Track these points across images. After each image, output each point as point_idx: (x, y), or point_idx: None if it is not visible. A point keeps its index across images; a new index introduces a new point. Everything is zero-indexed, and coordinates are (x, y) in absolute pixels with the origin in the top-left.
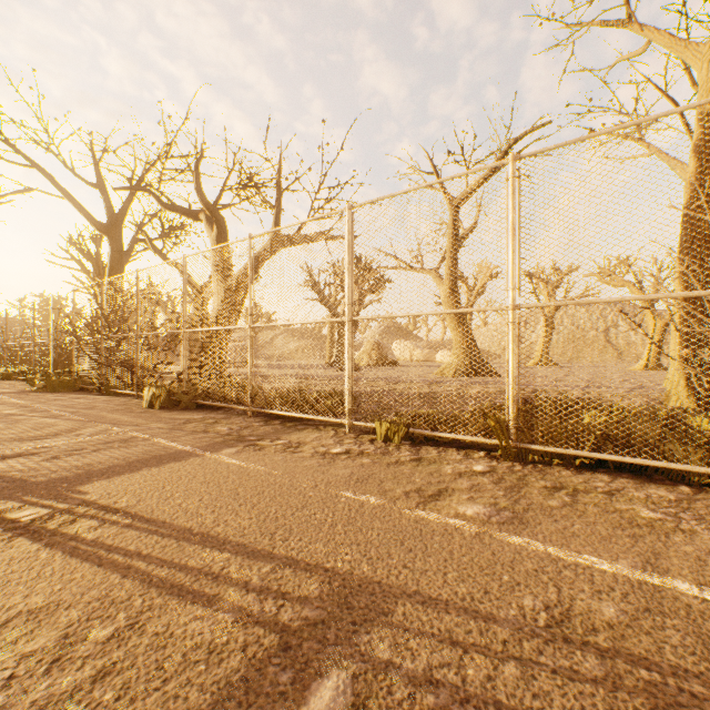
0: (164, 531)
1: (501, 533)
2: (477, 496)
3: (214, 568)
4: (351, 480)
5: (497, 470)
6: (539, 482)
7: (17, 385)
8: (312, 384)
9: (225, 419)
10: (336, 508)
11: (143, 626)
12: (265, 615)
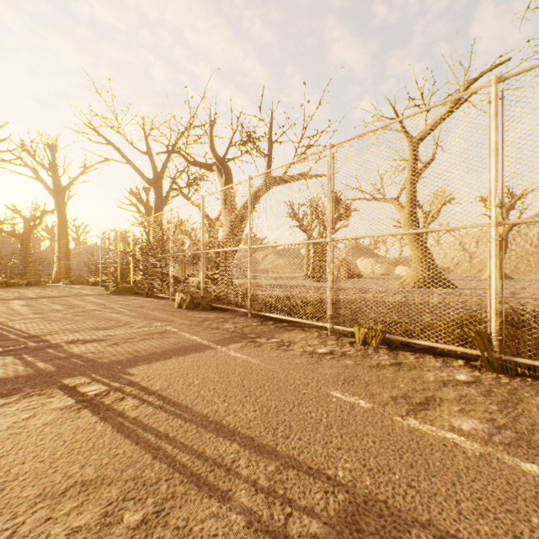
0: (186, 416)
1: (510, 457)
2: (469, 409)
3: (226, 460)
4: (338, 381)
5: (482, 381)
6: (535, 398)
7: (99, 289)
8: (298, 293)
9: (231, 319)
10: (329, 408)
11: (166, 516)
12: (274, 523)
